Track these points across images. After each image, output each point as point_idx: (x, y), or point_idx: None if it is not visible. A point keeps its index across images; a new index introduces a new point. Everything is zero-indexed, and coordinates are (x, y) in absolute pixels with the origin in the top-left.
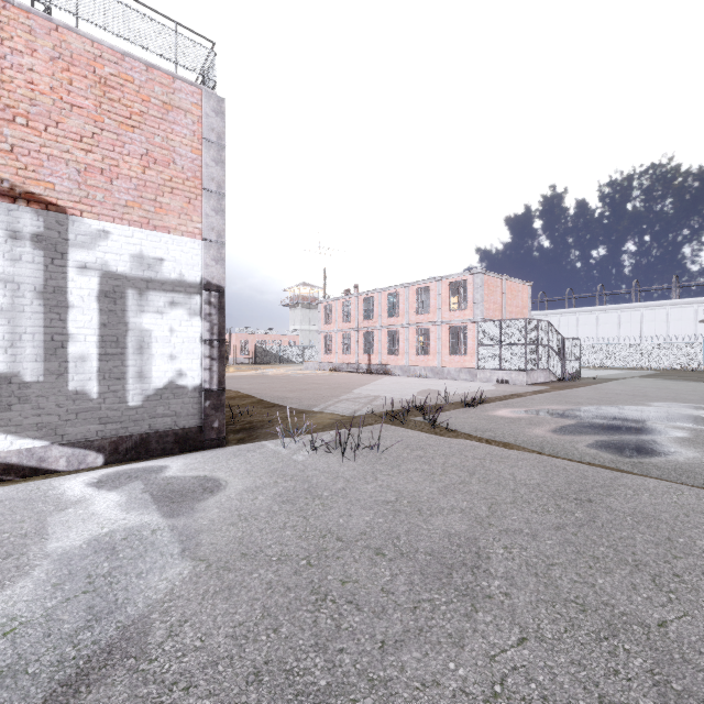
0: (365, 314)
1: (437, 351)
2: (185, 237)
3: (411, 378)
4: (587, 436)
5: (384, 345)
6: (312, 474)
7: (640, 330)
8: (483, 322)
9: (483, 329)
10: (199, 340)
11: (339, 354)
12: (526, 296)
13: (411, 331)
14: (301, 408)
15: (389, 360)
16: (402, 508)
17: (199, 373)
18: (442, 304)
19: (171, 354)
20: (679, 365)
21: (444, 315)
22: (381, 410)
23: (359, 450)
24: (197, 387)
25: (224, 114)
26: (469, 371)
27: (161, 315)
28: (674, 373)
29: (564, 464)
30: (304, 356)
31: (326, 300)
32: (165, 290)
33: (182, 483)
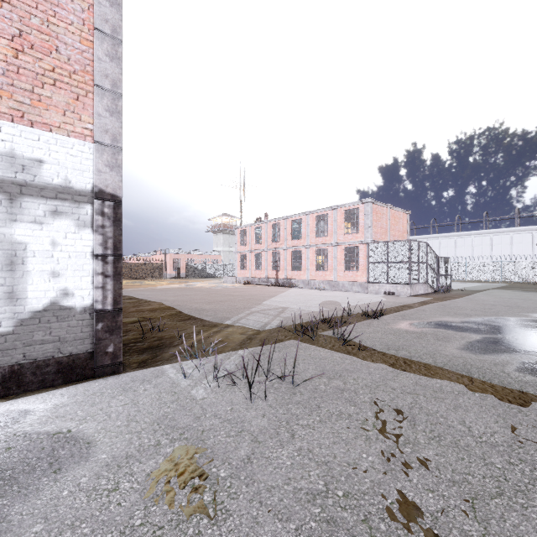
0: (273, 237)
1: (333, 267)
2: (72, 137)
3: (312, 290)
4: (506, 355)
5: (289, 263)
6: (210, 426)
7: (490, 251)
8: (372, 243)
9: (372, 249)
10: (90, 255)
11: (252, 270)
12: (406, 222)
13: (312, 251)
14: (215, 321)
15: (293, 275)
16: (338, 514)
17: (90, 292)
18: (338, 228)
19: (53, 271)
20: (522, 279)
21: (340, 237)
22: (289, 323)
23: (269, 379)
24: (87, 308)
25: (121, 6)
26: (360, 284)
27: (39, 225)
28: (521, 285)
29: (514, 402)
30: (224, 272)
31: (241, 226)
32: (45, 197)
33: (26, 448)
